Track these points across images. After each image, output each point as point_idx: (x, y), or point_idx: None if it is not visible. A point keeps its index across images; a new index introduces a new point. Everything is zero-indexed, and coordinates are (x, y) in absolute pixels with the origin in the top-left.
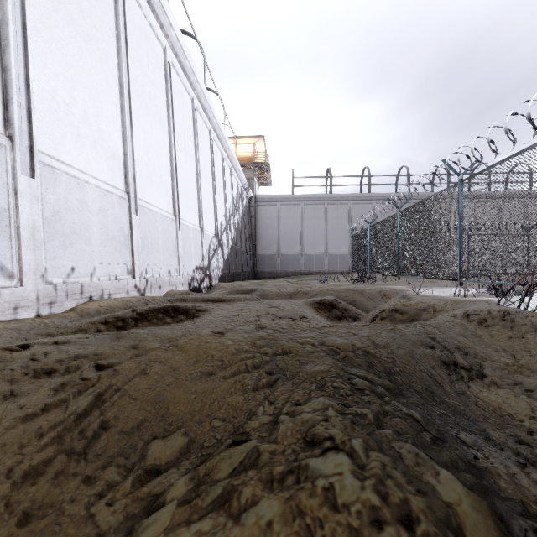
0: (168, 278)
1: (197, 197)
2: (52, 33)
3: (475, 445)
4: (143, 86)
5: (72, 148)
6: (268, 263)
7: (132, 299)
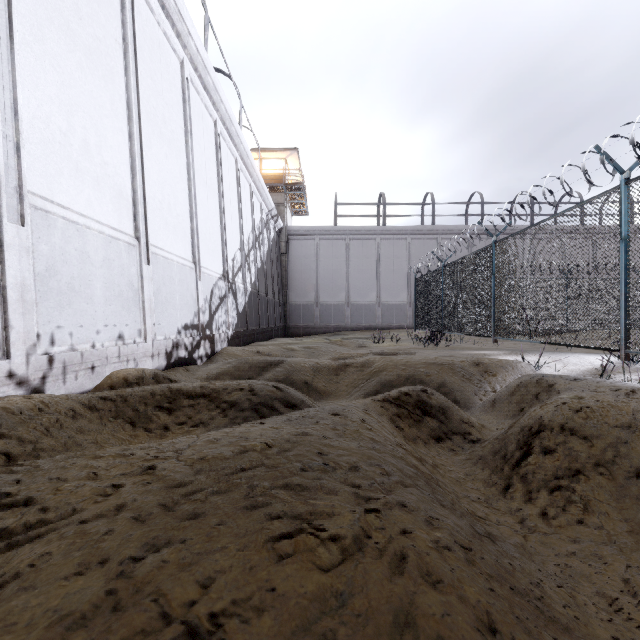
0: (115, 348)
1: (189, 215)
2: None
3: None
4: None
5: None
6: (304, 315)
7: None
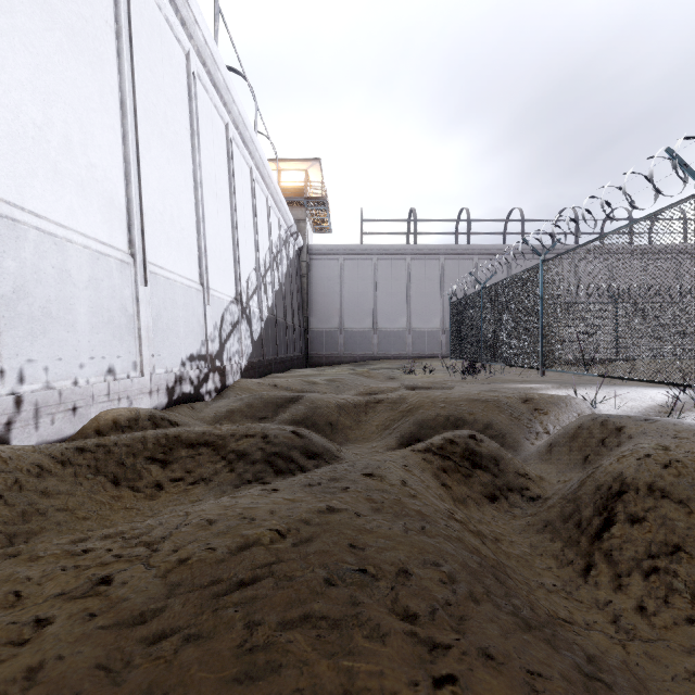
0: (103, 385)
1: (196, 230)
2: None
3: None
4: None
5: None
6: (327, 342)
7: None
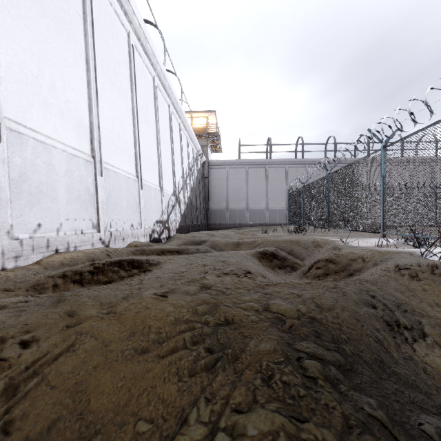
0: (130, 231)
1: (157, 161)
2: (20, 12)
3: (440, 437)
4: (109, 64)
5: (40, 116)
6: (219, 216)
7: (95, 251)
